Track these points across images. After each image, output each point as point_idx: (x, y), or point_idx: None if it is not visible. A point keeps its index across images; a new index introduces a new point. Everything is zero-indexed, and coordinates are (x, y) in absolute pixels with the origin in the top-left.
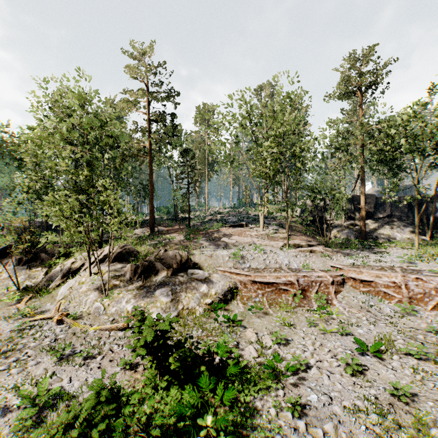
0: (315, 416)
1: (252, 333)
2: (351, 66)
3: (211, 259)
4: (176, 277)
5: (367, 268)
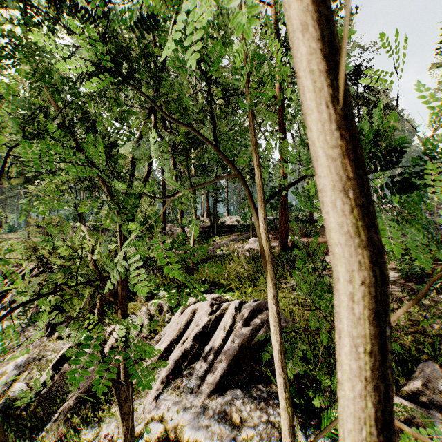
0: None
1: None
2: None
3: None
4: None
5: None
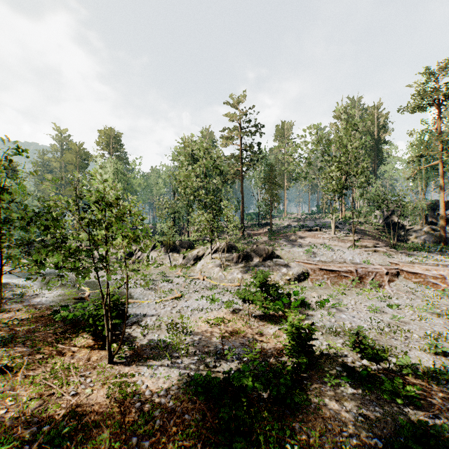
0: (341, 320)
1: (315, 294)
2: (425, 81)
3: (289, 253)
4: (266, 262)
5: (421, 264)
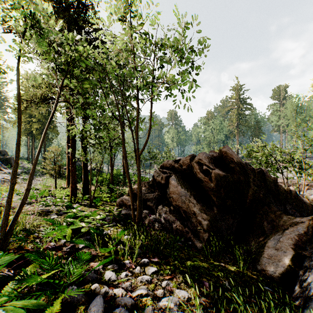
0: None
1: None
2: None
3: None
4: None
5: None
